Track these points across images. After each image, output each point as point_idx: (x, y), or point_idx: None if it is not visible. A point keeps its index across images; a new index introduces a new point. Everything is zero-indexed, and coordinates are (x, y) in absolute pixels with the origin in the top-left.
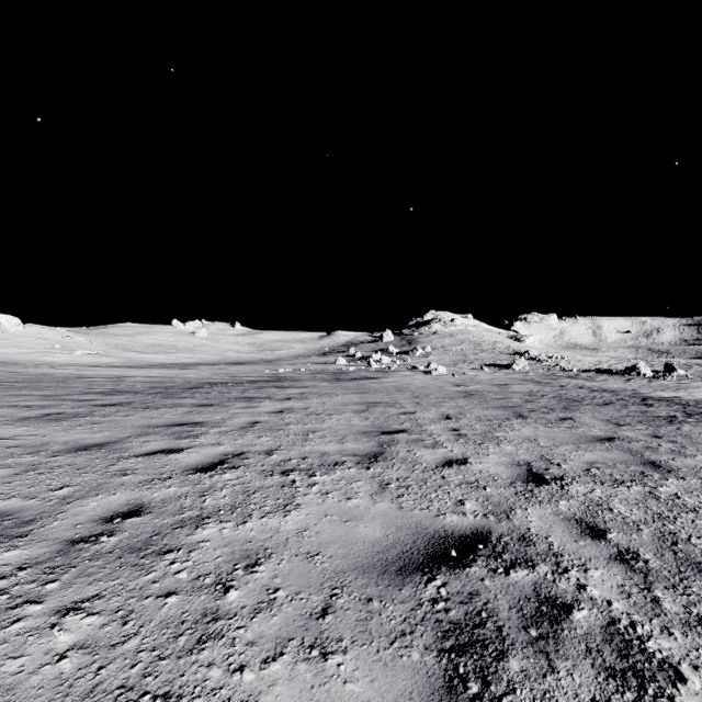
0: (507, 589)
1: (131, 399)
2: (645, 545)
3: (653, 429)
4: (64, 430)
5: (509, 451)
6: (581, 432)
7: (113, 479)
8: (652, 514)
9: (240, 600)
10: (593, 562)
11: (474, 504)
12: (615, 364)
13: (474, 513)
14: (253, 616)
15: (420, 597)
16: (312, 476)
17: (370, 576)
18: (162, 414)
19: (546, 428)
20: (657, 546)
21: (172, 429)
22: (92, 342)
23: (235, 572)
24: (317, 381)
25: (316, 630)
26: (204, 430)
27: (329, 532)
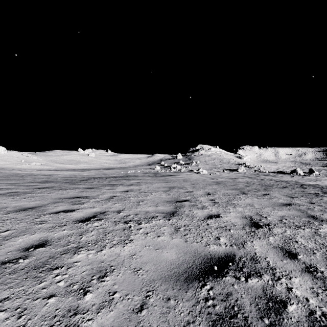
0: (247, 291)
1: (53, 185)
2: (319, 262)
3: (309, 199)
4: (16, 200)
5: (240, 210)
6: (274, 201)
7: (34, 226)
8: (319, 244)
9: (92, 300)
10: (293, 273)
11: (225, 239)
12: (286, 169)
13: (225, 244)
14: (99, 311)
15: (198, 297)
16: (140, 224)
17: (169, 283)
18: (68, 192)
19: (257, 199)
20: (326, 263)
21: (71, 200)
22: (40, 159)
23: (92, 281)
24: (146, 176)
25: (135, 321)
26: (87, 200)
27: (147, 256)
